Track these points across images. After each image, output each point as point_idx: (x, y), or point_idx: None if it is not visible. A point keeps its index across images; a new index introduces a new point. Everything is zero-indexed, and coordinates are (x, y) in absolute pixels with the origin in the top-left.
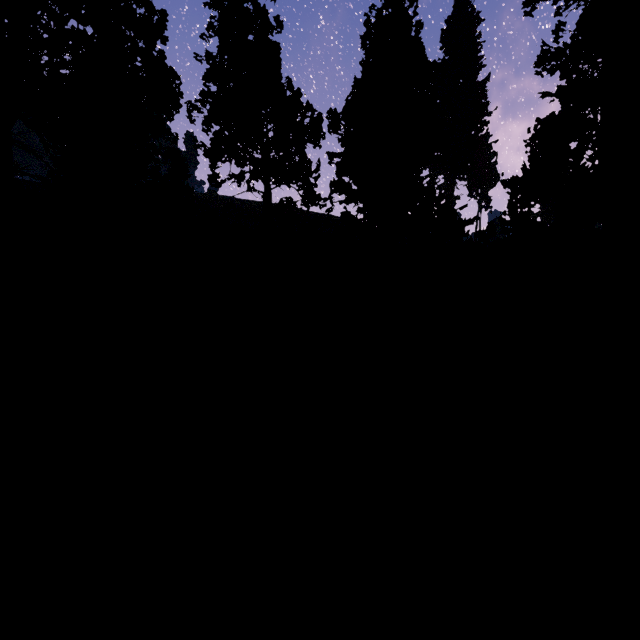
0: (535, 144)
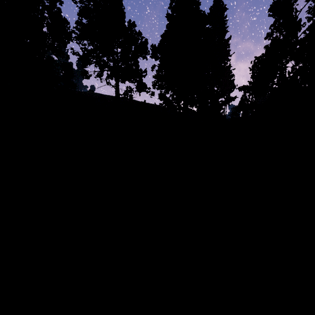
0: (254, 69)
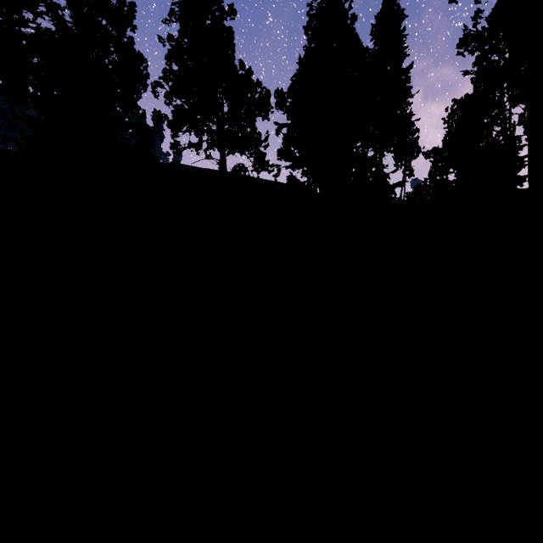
0: (452, 121)
